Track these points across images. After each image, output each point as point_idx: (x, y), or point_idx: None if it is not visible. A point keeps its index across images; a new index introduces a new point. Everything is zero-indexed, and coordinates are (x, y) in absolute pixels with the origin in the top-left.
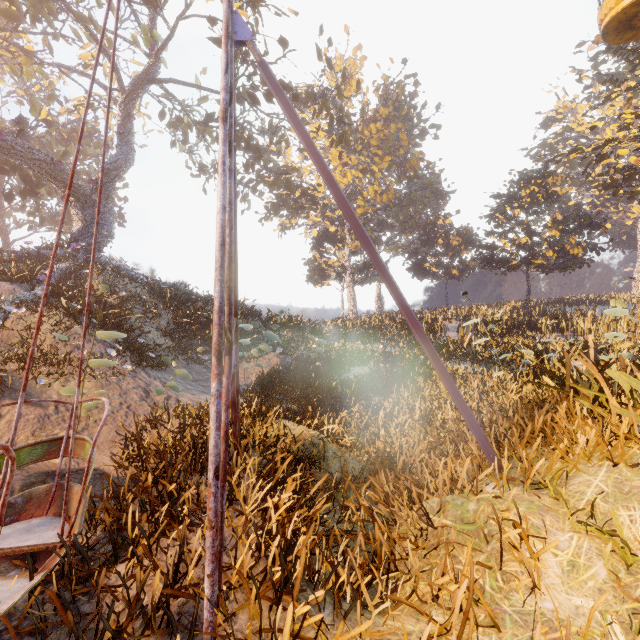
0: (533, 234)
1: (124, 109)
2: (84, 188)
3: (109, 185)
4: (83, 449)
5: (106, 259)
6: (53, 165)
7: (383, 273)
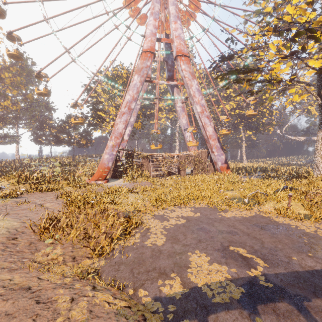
0: (70, 136)
1: None
2: None
3: None
4: None
5: None
6: None
7: None
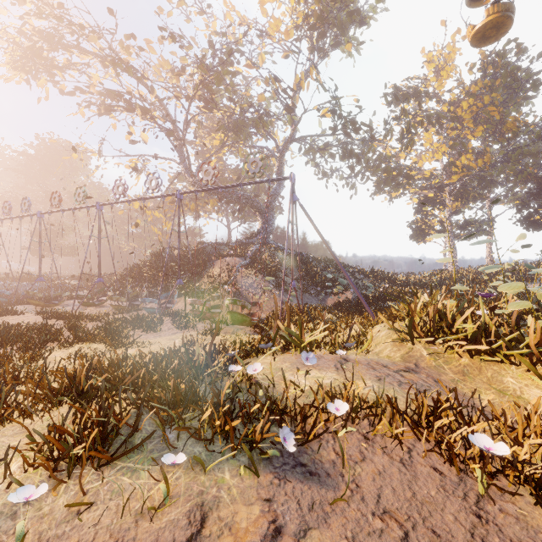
0: None
1: (279, 161)
2: (262, 207)
3: (273, 203)
4: (262, 305)
5: (271, 241)
6: (250, 199)
7: (335, 260)
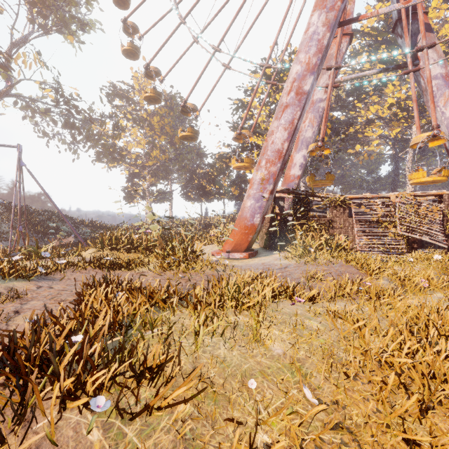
0: (217, 184)
1: None
2: None
3: None
4: None
5: None
6: None
7: (59, 211)
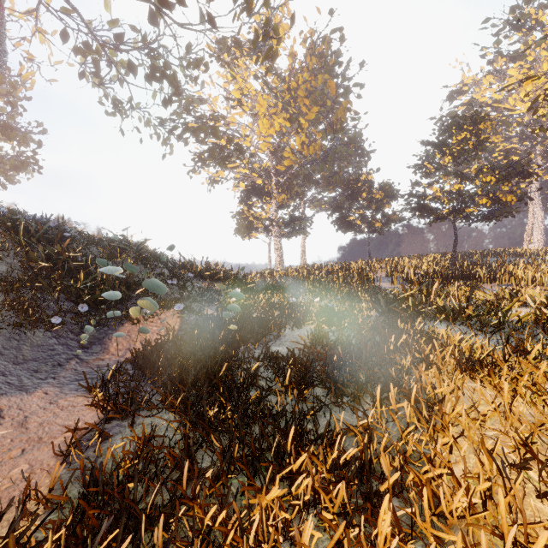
0: (468, 180)
1: None
2: None
3: None
4: None
5: None
6: None
7: None
